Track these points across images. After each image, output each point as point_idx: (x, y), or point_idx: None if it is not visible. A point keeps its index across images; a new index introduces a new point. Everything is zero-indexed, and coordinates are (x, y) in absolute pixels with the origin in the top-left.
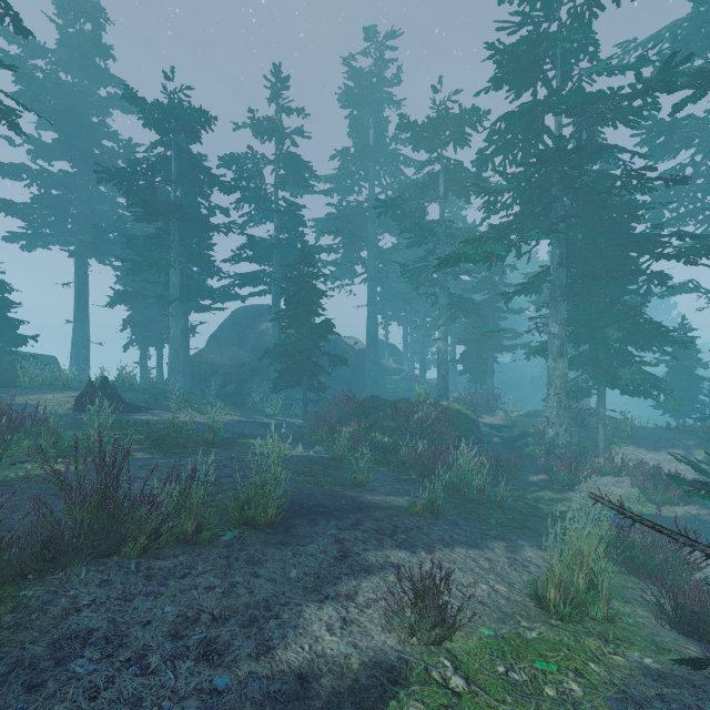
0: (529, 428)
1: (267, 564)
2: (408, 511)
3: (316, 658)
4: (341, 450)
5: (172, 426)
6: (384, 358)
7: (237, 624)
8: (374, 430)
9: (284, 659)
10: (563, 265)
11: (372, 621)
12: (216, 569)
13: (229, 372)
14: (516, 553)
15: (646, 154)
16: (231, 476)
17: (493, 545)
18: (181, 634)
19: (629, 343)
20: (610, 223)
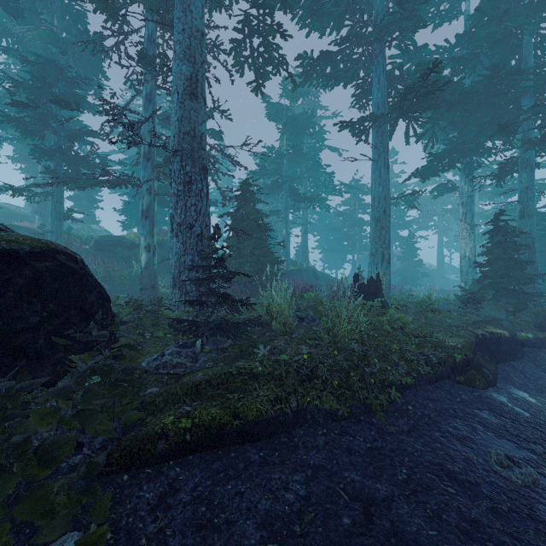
0: None
1: None
2: None
3: None
4: None
5: None
6: (448, 275)
7: None
8: None
9: None
10: None
11: None
12: None
13: None
14: None
15: None
16: None
17: None
18: None
19: None
20: None
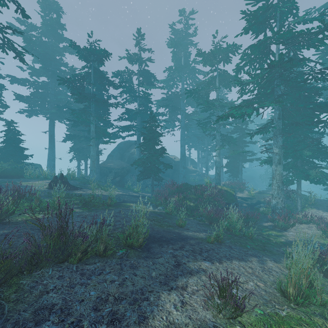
0: (261, 199)
1: (140, 268)
2: (206, 241)
3: (170, 325)
4: (170, 209)
5: (92, 196)
6: (188, 165)
7: (127, 303)
8: (186, 199)
9: (153, 325)
10: (280, 119)
11: (197, 303)
12: (115, 271)
13: (117, 171)
14: (263, 264)
15: (323, 63)
16: (119, 221)
17: (251, 259)
18: (99, 308)
19: (314, 157)
20: (304, 97)
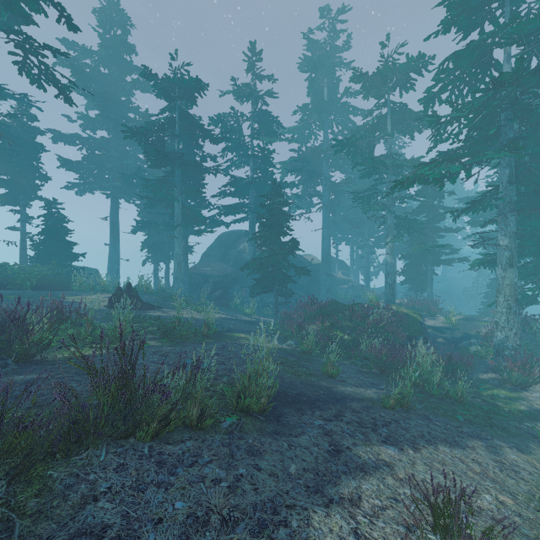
0: (470, 331)
1: (266, 455)
2: (382, 405)
3: None
4: (309, 345)
5: (177, 321)
6: (334, 271)
7: (247, 530)
8: (335, 329)
9: None
10: (512, 183)
11: (386, 539)
12: (220, 459)
13: (216, 280)
14: (499, 455)
15: None
16: (224, 364)
17: (472, 444)
18: (191, 539)
19: None
20: None
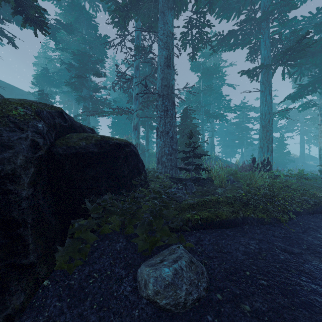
0: None
1: None
2: None
3: None
4: None
5: None
6: (308, 161)
7: None
8: None
9: None
10: None
11: None
12: None
13: None
14: None
15: None
16: None
17: None
18: None
19: None
20: None
